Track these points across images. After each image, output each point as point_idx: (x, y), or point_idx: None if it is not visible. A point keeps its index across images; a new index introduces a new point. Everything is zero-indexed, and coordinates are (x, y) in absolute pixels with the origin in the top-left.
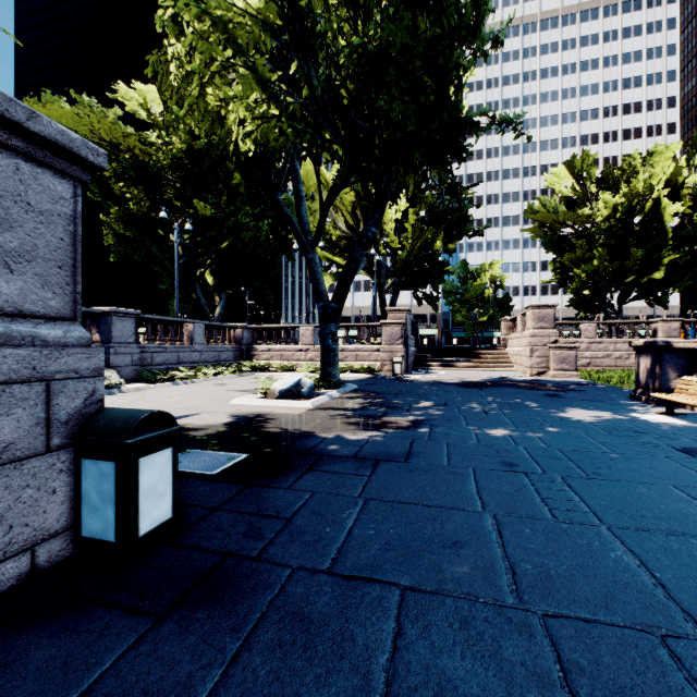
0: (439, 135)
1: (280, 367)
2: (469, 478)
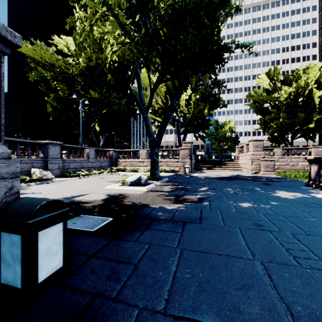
0: (210, 54)
1: (130, 170)
2: (238, 234)
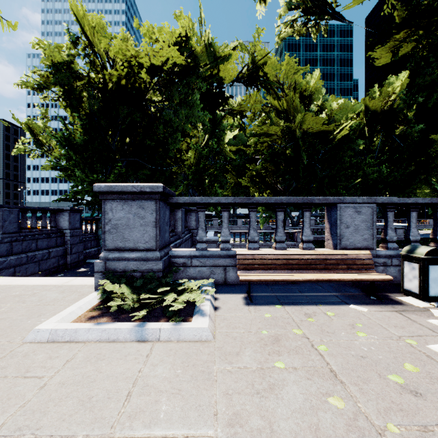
0: None
1: None
2: None
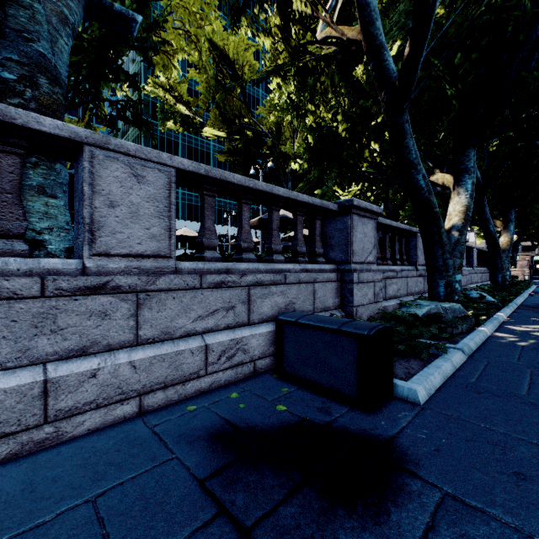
0: None
1: None
2: None
